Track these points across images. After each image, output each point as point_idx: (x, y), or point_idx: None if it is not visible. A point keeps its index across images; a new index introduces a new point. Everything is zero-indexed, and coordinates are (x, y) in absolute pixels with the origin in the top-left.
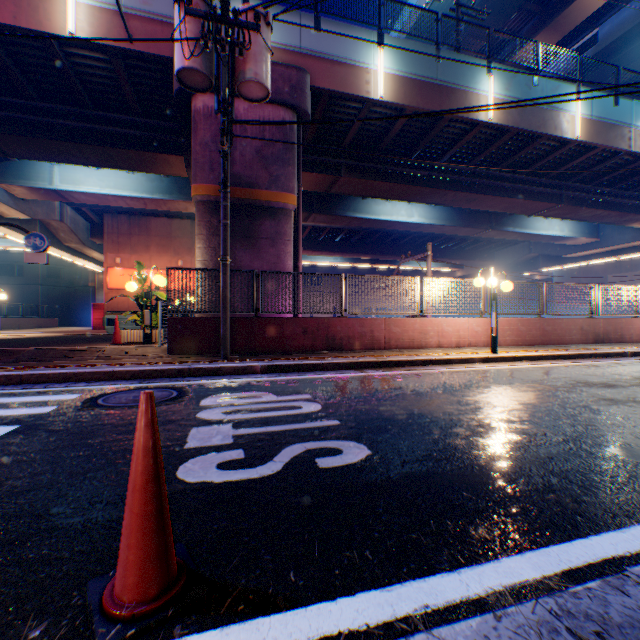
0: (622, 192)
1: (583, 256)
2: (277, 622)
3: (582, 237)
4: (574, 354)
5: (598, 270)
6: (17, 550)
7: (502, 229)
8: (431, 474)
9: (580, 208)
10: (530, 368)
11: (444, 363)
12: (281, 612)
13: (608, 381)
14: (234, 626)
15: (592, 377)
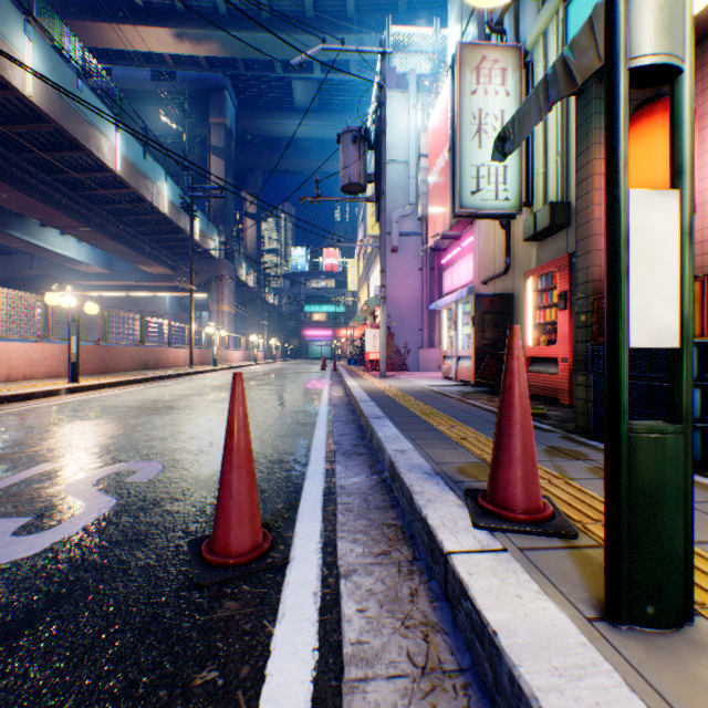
0: (142, 236)
1: (98, 286)
2: (307, 505)
3: (100, 267)
4: (145, 378)
5: (107, 302)
6: (1, 703)
7: (9, 231)
8: None
9: (109, 239)
10: (127, 392)
11: (27, 399)
12: (301, 503)
13: (197, 392)
14: (300, 516)
15: (183, 391)
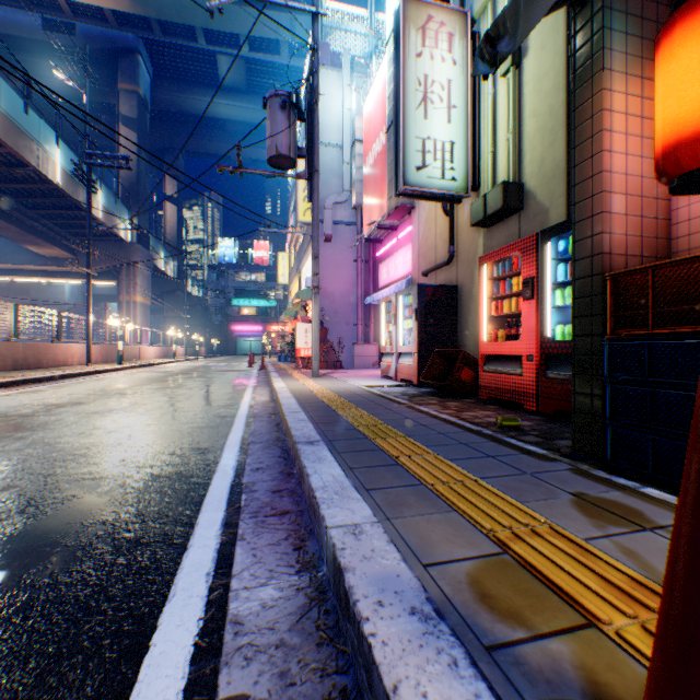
0: (27, 209)
1: None
2: None
3: None
4: (10, 382)
5: None
6: None
7: None
8: (43, 523)
9: None
10: None
11: None
12: None
13: (75, 400)
14: None
15: (56, 399)
